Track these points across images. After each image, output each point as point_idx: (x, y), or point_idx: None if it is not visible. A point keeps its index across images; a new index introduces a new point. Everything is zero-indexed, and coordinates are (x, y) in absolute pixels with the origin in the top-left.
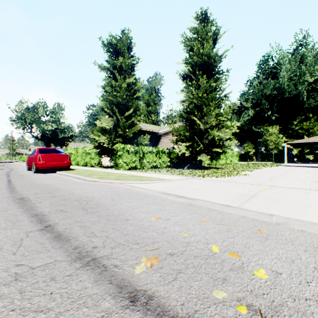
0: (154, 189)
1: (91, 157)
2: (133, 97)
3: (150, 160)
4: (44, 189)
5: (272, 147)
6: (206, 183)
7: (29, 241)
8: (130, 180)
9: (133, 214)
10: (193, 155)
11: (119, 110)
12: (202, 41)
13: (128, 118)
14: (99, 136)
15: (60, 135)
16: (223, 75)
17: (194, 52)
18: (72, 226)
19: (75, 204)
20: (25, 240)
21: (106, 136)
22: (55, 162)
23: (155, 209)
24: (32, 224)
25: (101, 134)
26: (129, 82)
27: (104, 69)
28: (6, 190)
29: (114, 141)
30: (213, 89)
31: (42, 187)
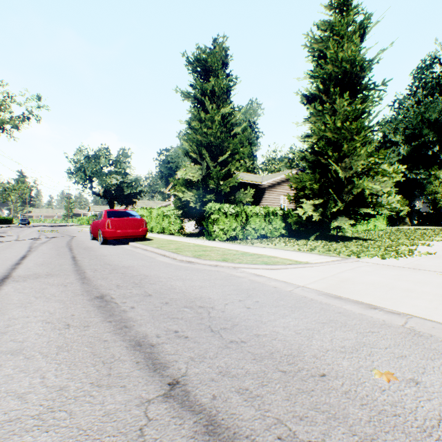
0: (300, 284)
1: (170, 221)
2: (229, 134)
3: (256, 227)
4: (126, 276)
5: None
6: (382, 272)
7: (157, 441)
8: (247, 263)
9: (319, 356)
10: (324, 219)
11: (210, 154)
12: (341, 41)
13: (222, 164)
14: (182, 192)
15: (126, 190)
16: (376, 90)
17: (328, 59)
18: (222, 390)
19: (190, 316)
20: (148, 435)
21: (191, 192)
22: (128, 230)
23: (353, 344)
24: (141, 373)
25: (185, 189)
26: (223, 112)
27: (189, 97)
28: (74, 277)
29: (204, 199)
30: (359, 114)
31: (121, 272)
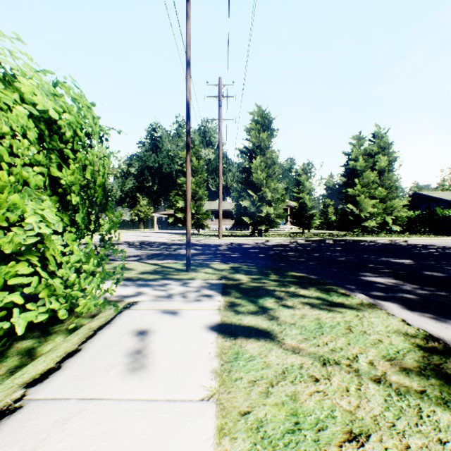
0: None
1: None
2: None
3: None
4: None
5: (143, 217)
6: None
7: None
8: None
9: None
10: None
11: None
12: None
13: None
14: None
15: None
16: None
17: None
18: None
19: None
20: None
21: None
22: None
23: None
24: None
25: None
26: None
27: None
28: None
29: None
30: None
31: None
